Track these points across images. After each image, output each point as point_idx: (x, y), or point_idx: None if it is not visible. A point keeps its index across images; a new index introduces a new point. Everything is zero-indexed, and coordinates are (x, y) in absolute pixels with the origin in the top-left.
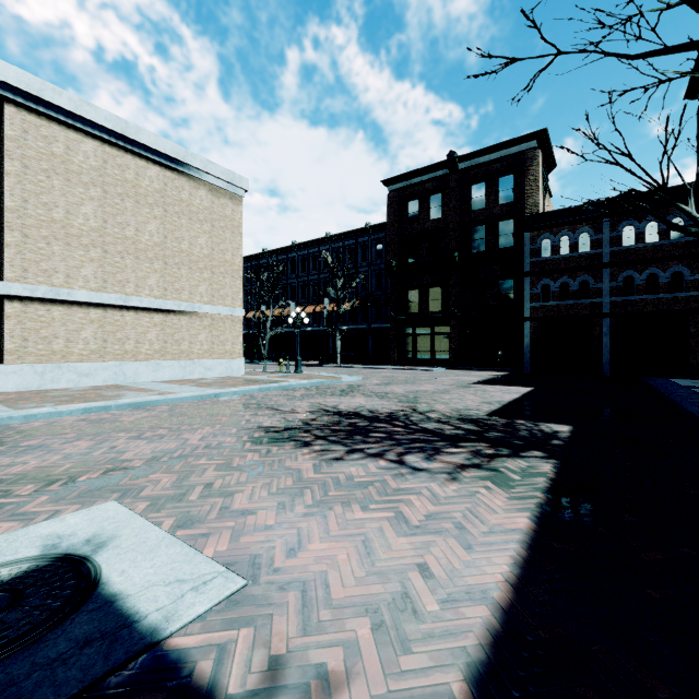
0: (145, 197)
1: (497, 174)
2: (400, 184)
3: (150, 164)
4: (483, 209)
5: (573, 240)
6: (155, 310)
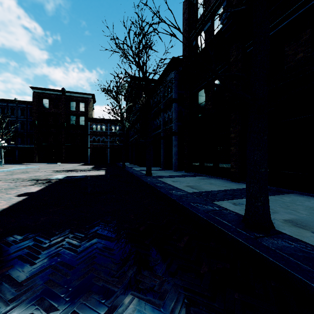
0: None
1: (80, 101)
2: (39, 90)
3: None
4: (75, 110)
5: (101, 127)
6: None
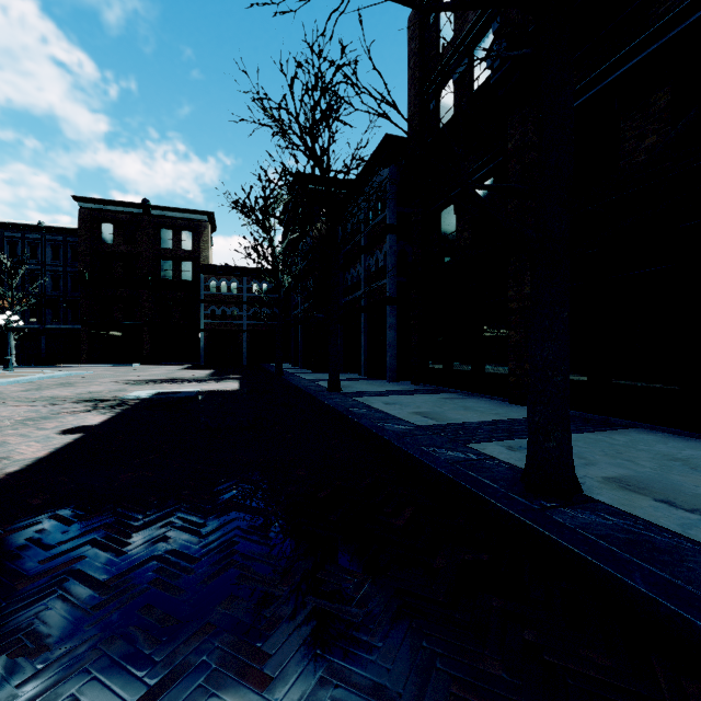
0: None
1: (181, 228)
2: (93, 204)
3: None
4: (171, 249)
5: (229, 285)
6: None
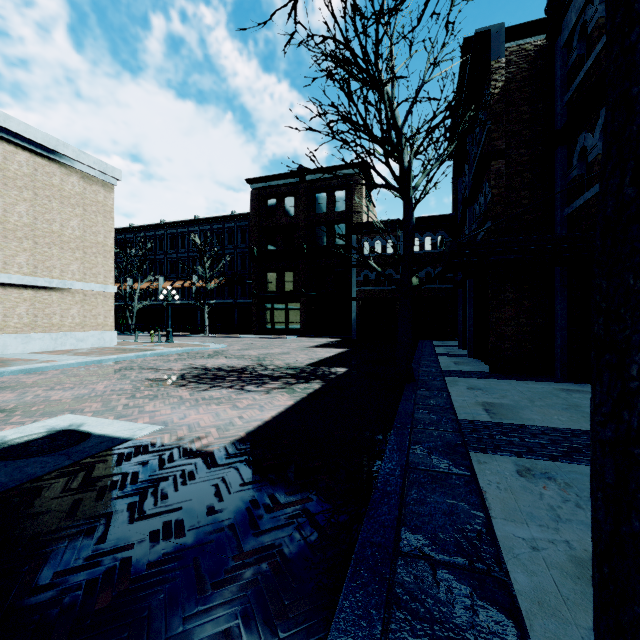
0: (14, 180)
1: (334, 188)
2: (261, 184)
3: (19, 149)
4: (324, 213)
5: (383, 244)
6: (25, 286)
